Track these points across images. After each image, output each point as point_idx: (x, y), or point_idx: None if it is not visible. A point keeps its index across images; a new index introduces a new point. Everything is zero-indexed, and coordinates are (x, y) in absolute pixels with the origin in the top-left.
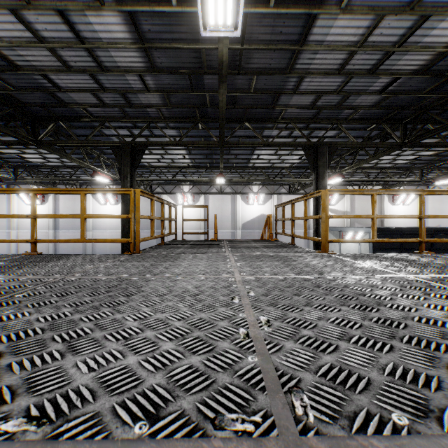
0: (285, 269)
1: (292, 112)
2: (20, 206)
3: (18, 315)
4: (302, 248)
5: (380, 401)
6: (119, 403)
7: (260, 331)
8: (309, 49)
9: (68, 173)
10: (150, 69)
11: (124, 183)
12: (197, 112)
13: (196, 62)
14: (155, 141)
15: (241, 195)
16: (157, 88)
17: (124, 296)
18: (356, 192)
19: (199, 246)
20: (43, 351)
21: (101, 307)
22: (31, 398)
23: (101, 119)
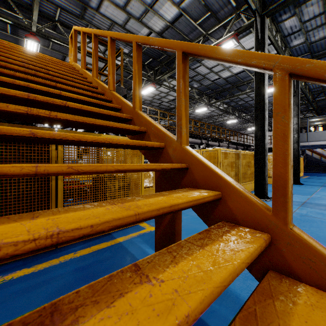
0: None
1: None
2: None
3: None
4: None
5: None
6: None
7: None
8: None
9: None
10: None
11: None
12: None
13: None
14: None
15: None
16: None
17: None
18: None
19: None
20: None
21: None
22: None
23: None
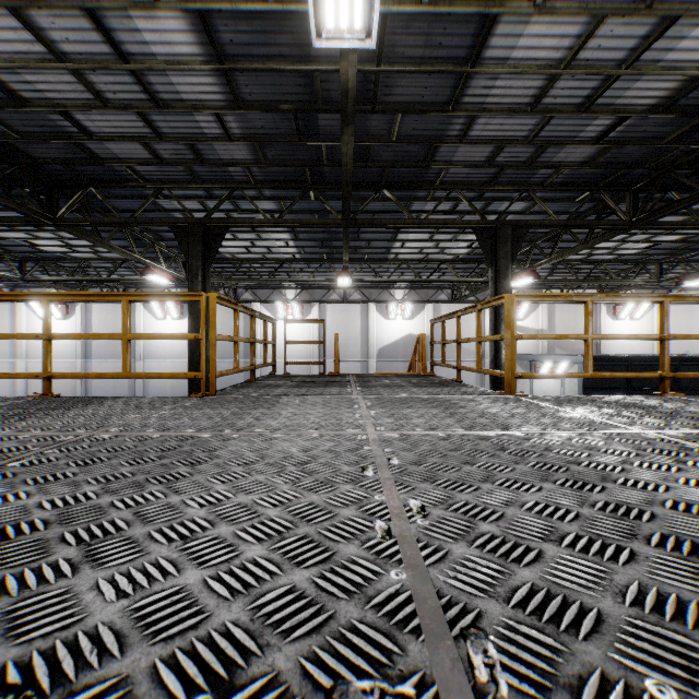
0: (447, 420)
1: (458, 173)
2: (31, 322)
3: (9, 497)
4: (473, 387)
5: (623, 654)
6: (165, 658)
7: (410, 525)
8: (485, 71)
9: (106, 270)
10: (232, 104)
11: (193, 284)
12: (307, 173)
13: (305, 93)
14: (242, 219)
15: (376, 304)
16: (244, 135)
17: (186, 465)
18: (560, 297)
19: (310, 384)
20: (42, 561)
21: (148, 484)
22: (11, 649)
23: (156, 184)
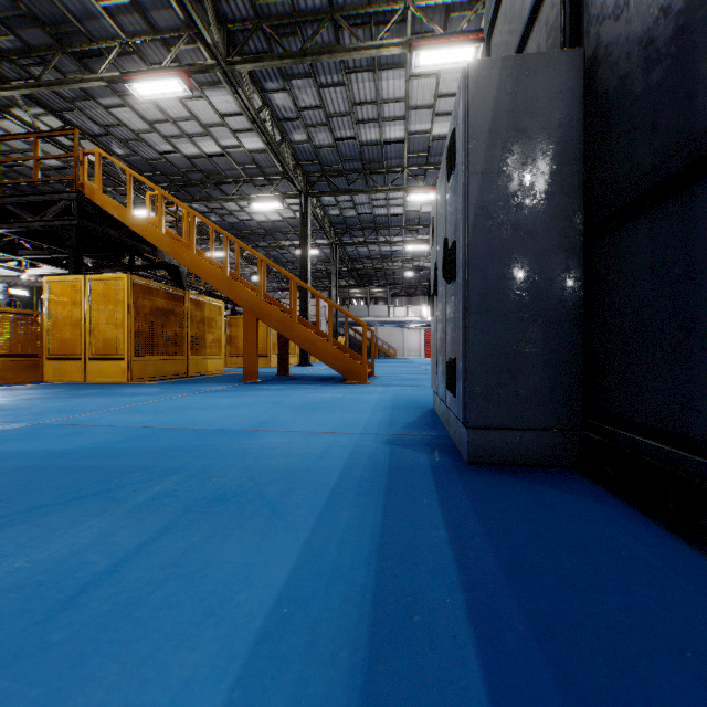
0: None
1: None
2: None
3: None
4: None
5: None
6: None
7: None
8: None
9: None
10: None
11: None
12: None
13: None
14: None
15: None
16: None
17: None
18: None
19: None
20: None
21: None
22: None
23: None
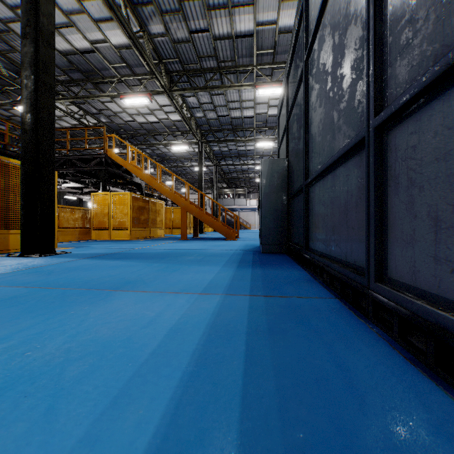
0: None
1: None
2: None
3: None
4: None
5: None
6: None
7: None
8: None
9: None
10: None
11: None
12: None
13: None
14: None
15: None
16: None
17: None
18: None
19: None
20: None
21: None
22: None
23: None
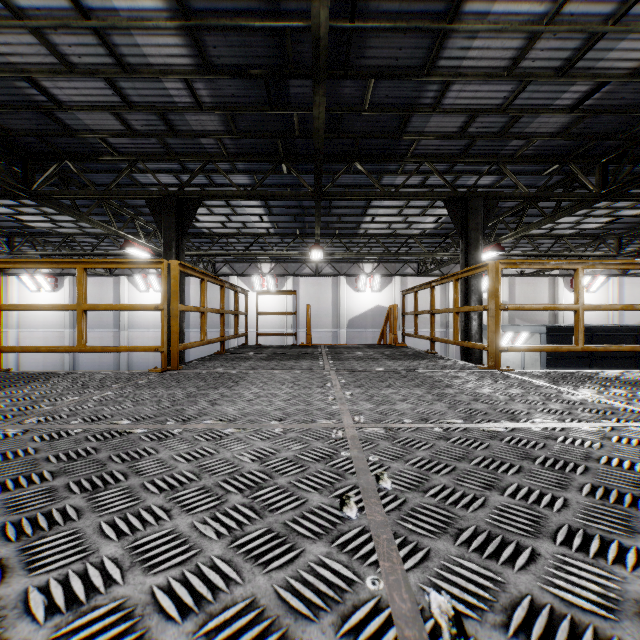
0: (438, 405)
1: (429, 144)
2: (22, 294)
3: None
4: (450, 359)
5: None
6: None
7: None
8: (463, 29)
9: (91, 245)
10: (201, 69)
11: (167, 256)
12: (279, 145)
13: (276, 56)
14: (215, 191)
15: (346, 278)
16: (214, 103)
17: (83, 491)
18: (548, 265)
19: (280, 357)
20: None
21: None
22: None
23: (130, 157)
